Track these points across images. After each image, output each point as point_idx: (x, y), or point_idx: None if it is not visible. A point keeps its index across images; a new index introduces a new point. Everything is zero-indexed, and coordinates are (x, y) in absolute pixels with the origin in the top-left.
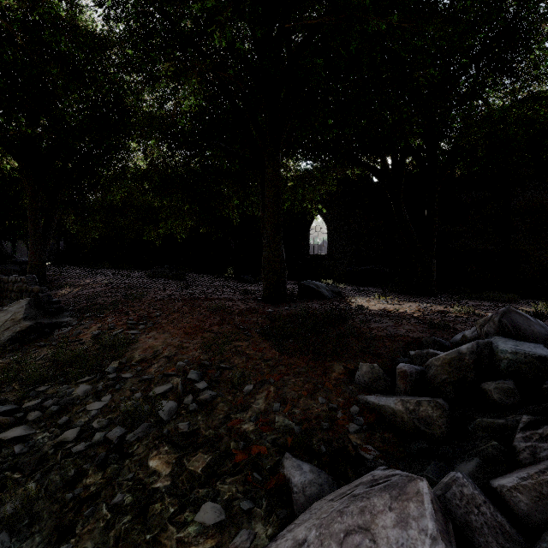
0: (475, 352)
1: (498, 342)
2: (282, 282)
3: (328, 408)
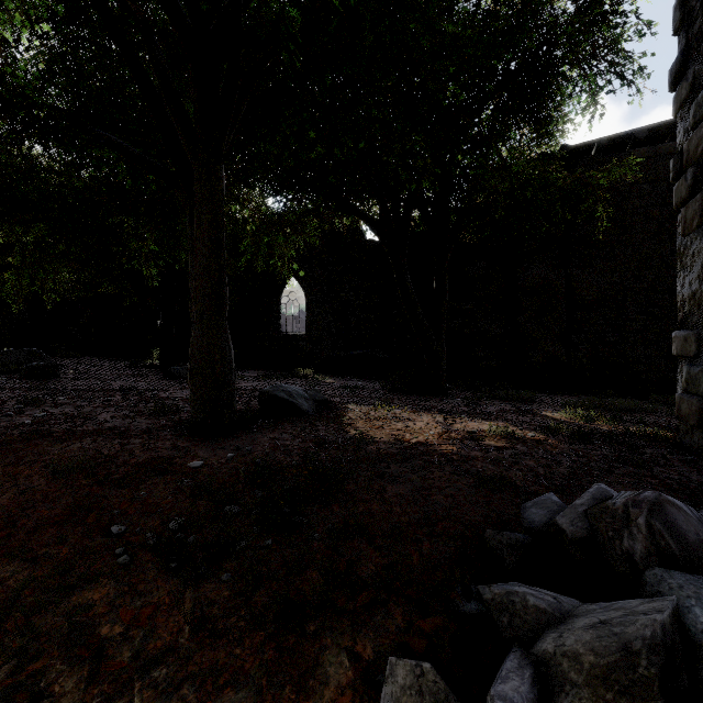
0: (661, 647)
1: (692, 606)
2: (226, 396)
3: None
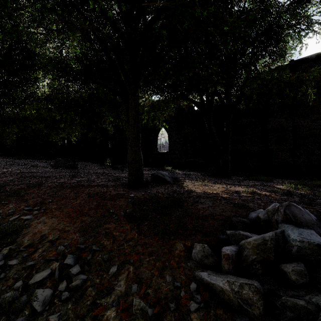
0: (274, 239)
1: (288, 230)
2: (140, 174)
3: (174, 287)
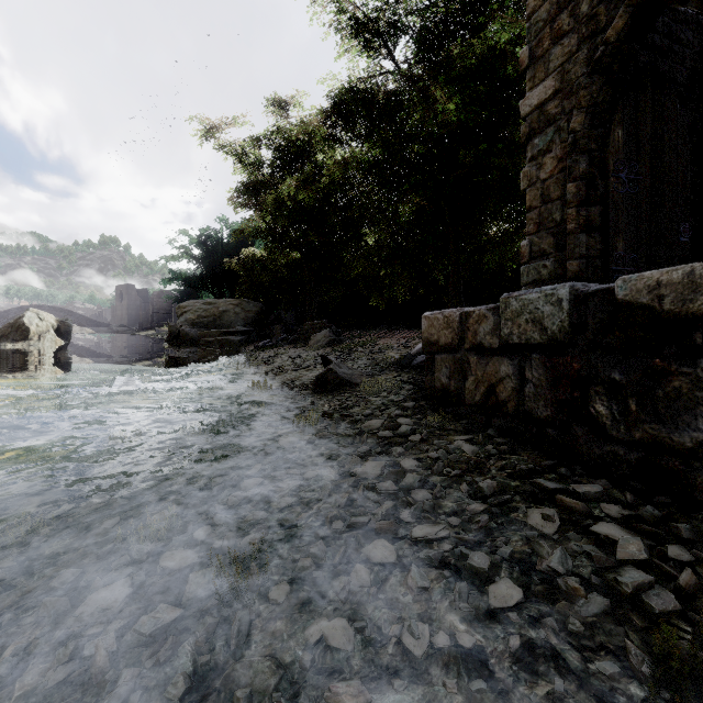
0: None
1: None
2: None
3: None
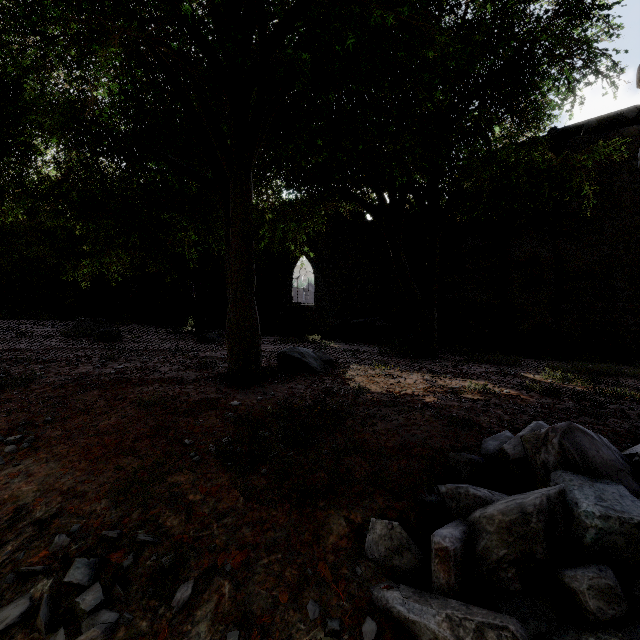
0: (546, 511)
1: (573, 490)
2: (254, 355)
3: (324, 633)
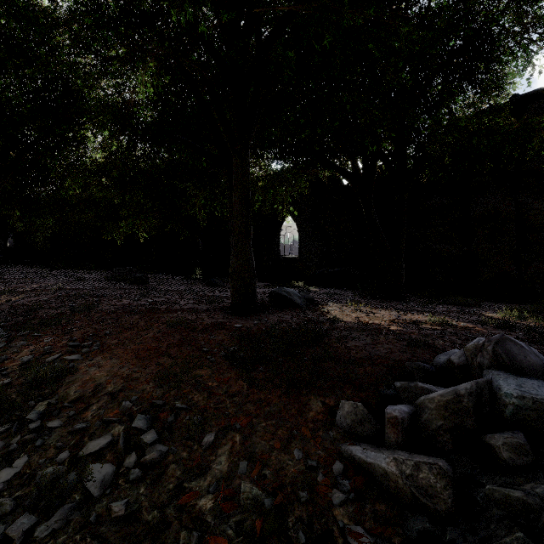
0: (475, 393)
1: (499, 380)
2: (251, 291)
3: (306, 467)
